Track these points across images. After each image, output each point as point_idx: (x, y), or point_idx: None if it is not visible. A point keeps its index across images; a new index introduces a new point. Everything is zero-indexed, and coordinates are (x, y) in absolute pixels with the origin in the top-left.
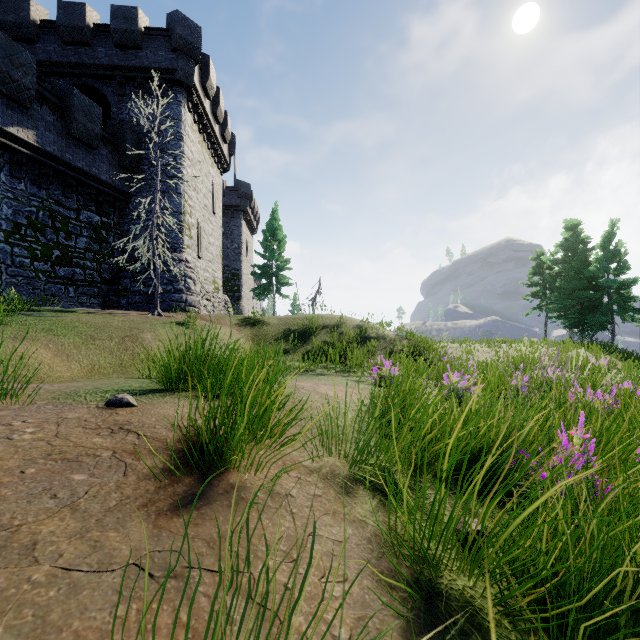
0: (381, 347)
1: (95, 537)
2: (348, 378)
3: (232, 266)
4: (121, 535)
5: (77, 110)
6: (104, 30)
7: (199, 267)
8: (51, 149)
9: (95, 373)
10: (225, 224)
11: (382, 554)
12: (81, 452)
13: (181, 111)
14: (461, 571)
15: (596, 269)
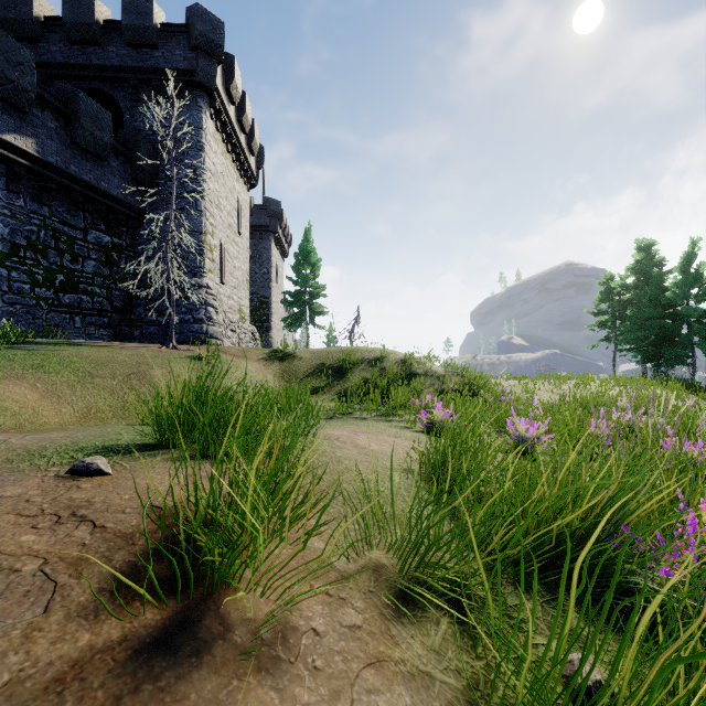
0: (429, 385)
1: None
2: (392, 423)
3: (261, 293)
4: None
5: (83, 116)
6: (115, 27)
7: (222, 294)
8: (54, 160)
9: (91, 418)
10: (253, 246)
11: None
12: None
13: (202, 118)
14: None
15: (674, 295)
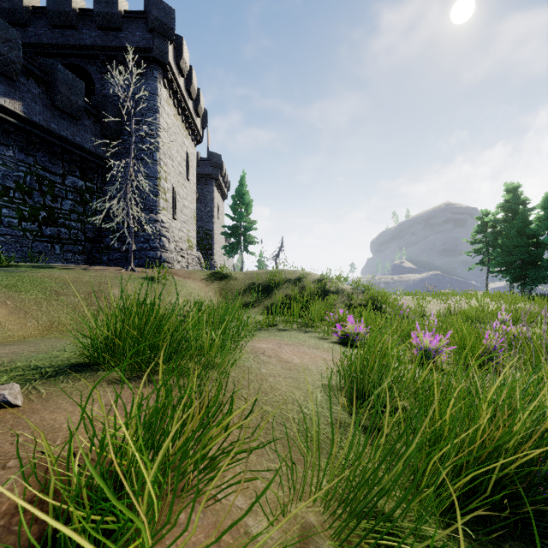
0: (340, 300)
1: None
2: (311, 334)
3: (205, 227)
4: None
5: (61, 84)
6: (88, 14)
7: (174, 227)
8: (37, 119)
9: (52, 330)
10: (199, 190)
11: None
12: None
13: (157, 86)
14: None
15: (537, 227)
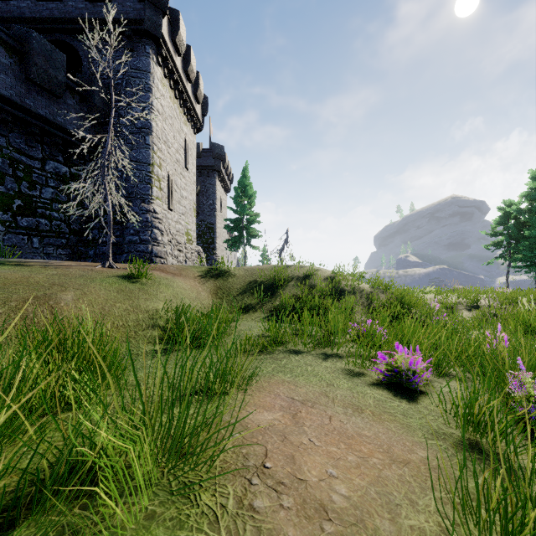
0: (358, 302)
1: None
2: (335, 363)
3: (207, 220)
4: None
5: (37, 54)
6: None
7: (170, 219)
8: (8, 93)
9: None
10: (201, 183)
11: None
12: None
13: (149, 63)
14: None
15: None
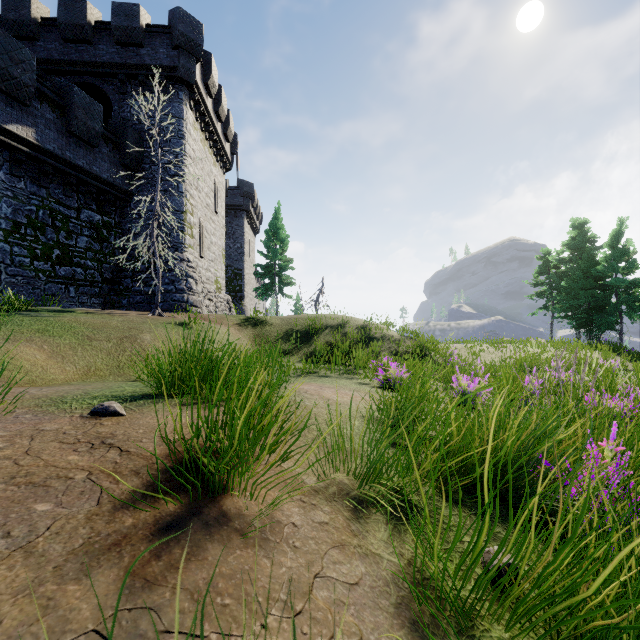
0: (385, 348)
1: (49, 592)
2: (353, 380)
3: (235, 266)
4: (83, 588)
5: (77, 108)
6: (105, 27)
7: (201, 267)
8: (51, 147)
9: (91, 375)
10: (228, 224)
11: (401, 599)
12: (51, 474)
13: (183, 109)
14: (494, 618)
15: (604, 268)
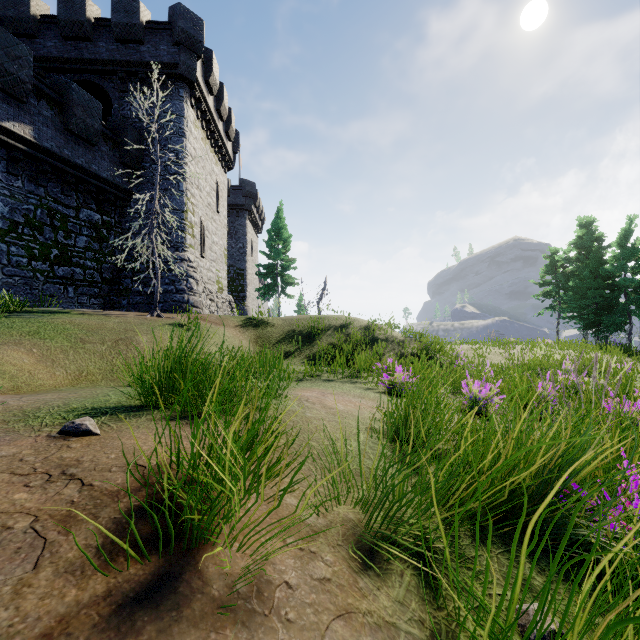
0: (390, 349)
1: None
2: (356, 385)
3: (237, 266)
4: None
5: (76, 105)
6: (105, 24)
7: (202, 267)
8: (49, 145)
9: (82, 380)
10: (230, 223)
11: None
12: None
13: (183, 107)
14: None
15: (613, 268)
